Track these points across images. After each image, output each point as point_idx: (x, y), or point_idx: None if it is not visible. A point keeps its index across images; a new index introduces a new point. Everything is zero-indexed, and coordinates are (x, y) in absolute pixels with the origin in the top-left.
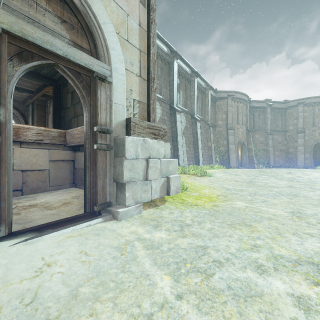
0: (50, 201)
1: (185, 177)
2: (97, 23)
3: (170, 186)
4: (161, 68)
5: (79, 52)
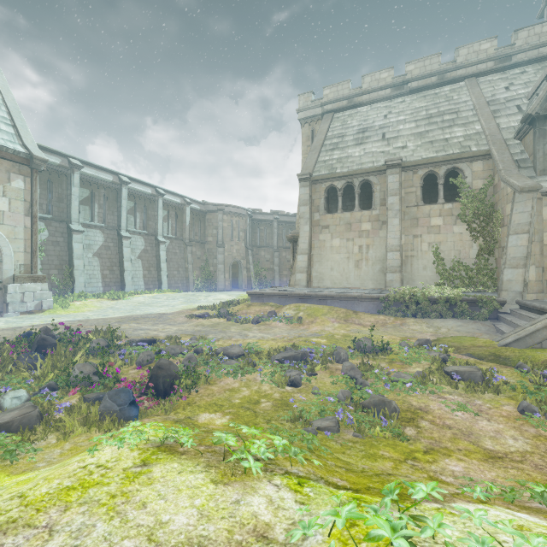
0: None
1: (94, 301)
2: None
3: (43, 305)
4: (105, 196)
5: None
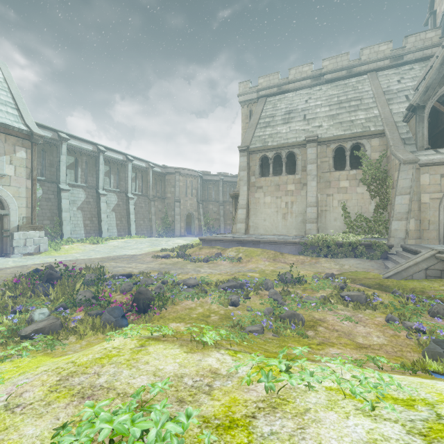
0: None
1: (78, 245)
2: (3, 198)
3: (40, 248)
4: (86, 162)
5: None
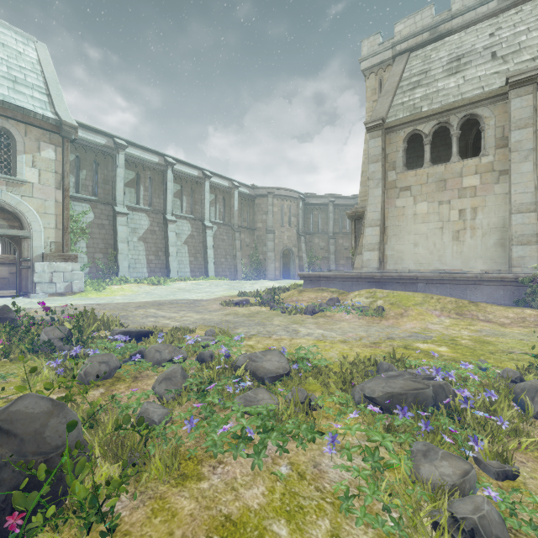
0: (4, 292)
1: (132, 286)
2: (22, 214)
3: (73, 287)
4: (151, 178)
5: (12, 230)
